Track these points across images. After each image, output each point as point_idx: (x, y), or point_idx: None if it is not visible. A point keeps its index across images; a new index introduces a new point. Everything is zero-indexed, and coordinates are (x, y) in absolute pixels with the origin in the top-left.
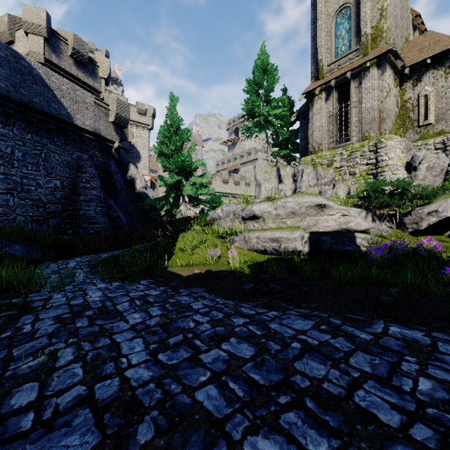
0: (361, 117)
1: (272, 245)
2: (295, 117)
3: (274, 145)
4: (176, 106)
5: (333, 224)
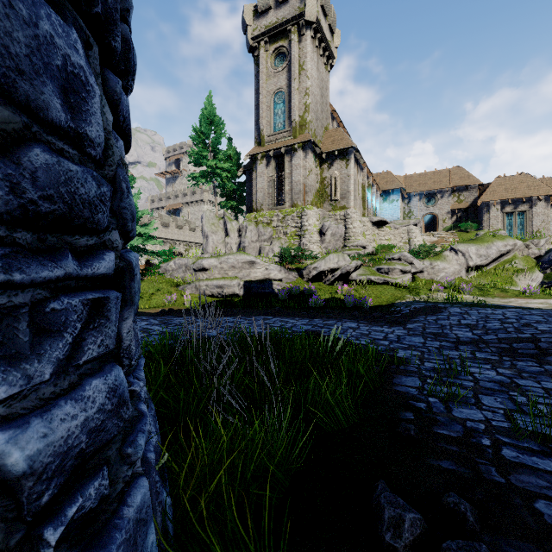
0: (292, 187)
1: (218, 290)
2: (242, 172)
3: (222, 195)
4: None
5: (260, 275)
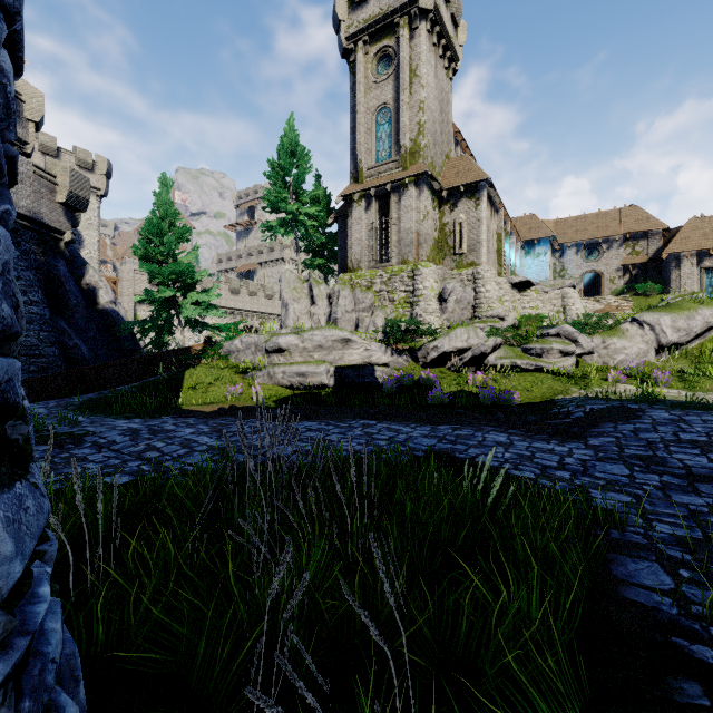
0: (401, 237)
1: (299, 379)
2: (333, 219)
3: (307, 251)
4: (169, 193)
5: (358, 358)
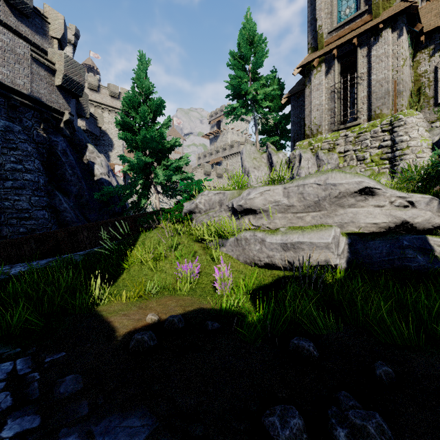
0: (370, 92)
1: (285, 254)
2: (286, 99)
3: (262, 132)
4: (144, 69)
5: (383, 221)
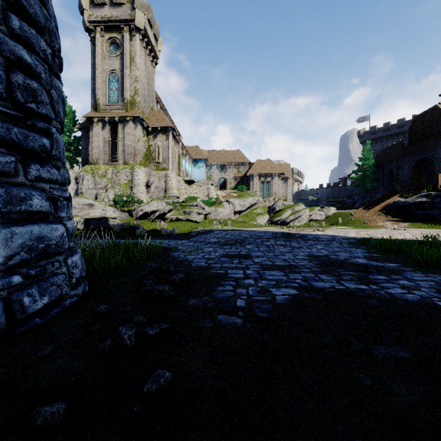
0: (124, 149)
1: None
2: (78, 129)
3: None
4: None
5: (98, 214)
